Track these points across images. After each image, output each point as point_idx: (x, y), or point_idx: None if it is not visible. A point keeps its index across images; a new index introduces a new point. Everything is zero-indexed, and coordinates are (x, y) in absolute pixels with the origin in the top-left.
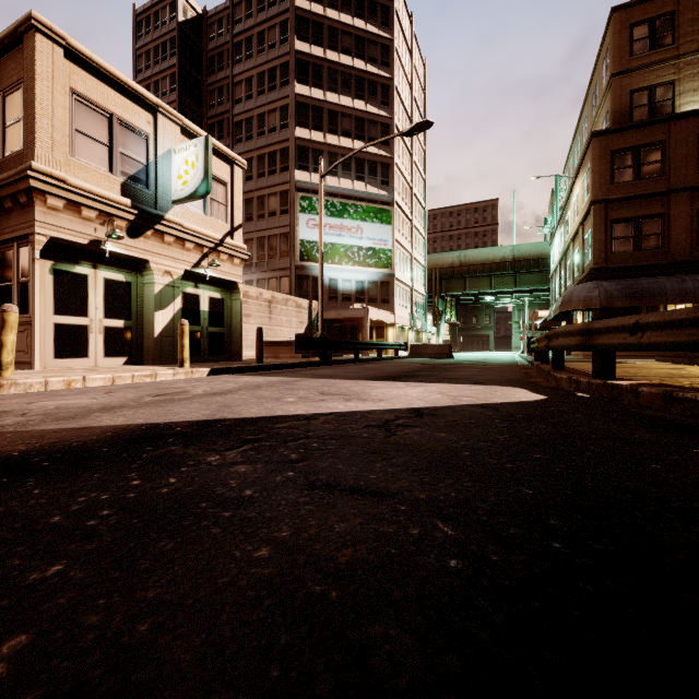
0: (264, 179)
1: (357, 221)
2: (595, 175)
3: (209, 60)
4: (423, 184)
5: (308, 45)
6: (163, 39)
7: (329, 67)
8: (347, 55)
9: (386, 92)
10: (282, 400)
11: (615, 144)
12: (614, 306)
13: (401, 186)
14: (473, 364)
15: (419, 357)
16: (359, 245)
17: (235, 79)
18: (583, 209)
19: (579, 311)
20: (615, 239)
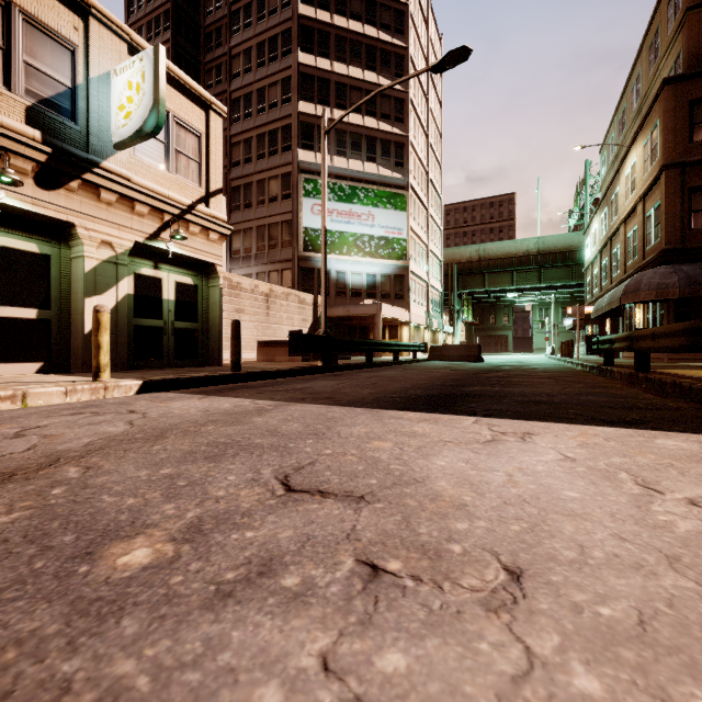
0: (264, 161)
1: (368, 206)
2: (668, 132)
3: (206, 36)
4: (439, 170)
5: (313, 9)
6: (156, 13)
7: (336, 34)
8: (357, 20)
9: (400, 63)
10: (91, 565)
11: (695, 92)
12: (700, 295)
13: (416, 169)
14: (522, 370)
15: (441, 360)
16: (371, 233)
17: (232, 51)
18: (646, 179)
19: (637, 305)
20: (695, 212)
